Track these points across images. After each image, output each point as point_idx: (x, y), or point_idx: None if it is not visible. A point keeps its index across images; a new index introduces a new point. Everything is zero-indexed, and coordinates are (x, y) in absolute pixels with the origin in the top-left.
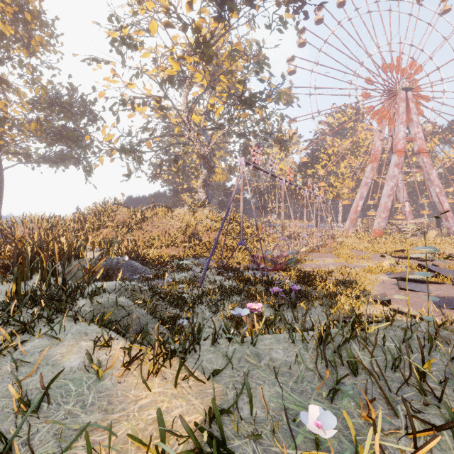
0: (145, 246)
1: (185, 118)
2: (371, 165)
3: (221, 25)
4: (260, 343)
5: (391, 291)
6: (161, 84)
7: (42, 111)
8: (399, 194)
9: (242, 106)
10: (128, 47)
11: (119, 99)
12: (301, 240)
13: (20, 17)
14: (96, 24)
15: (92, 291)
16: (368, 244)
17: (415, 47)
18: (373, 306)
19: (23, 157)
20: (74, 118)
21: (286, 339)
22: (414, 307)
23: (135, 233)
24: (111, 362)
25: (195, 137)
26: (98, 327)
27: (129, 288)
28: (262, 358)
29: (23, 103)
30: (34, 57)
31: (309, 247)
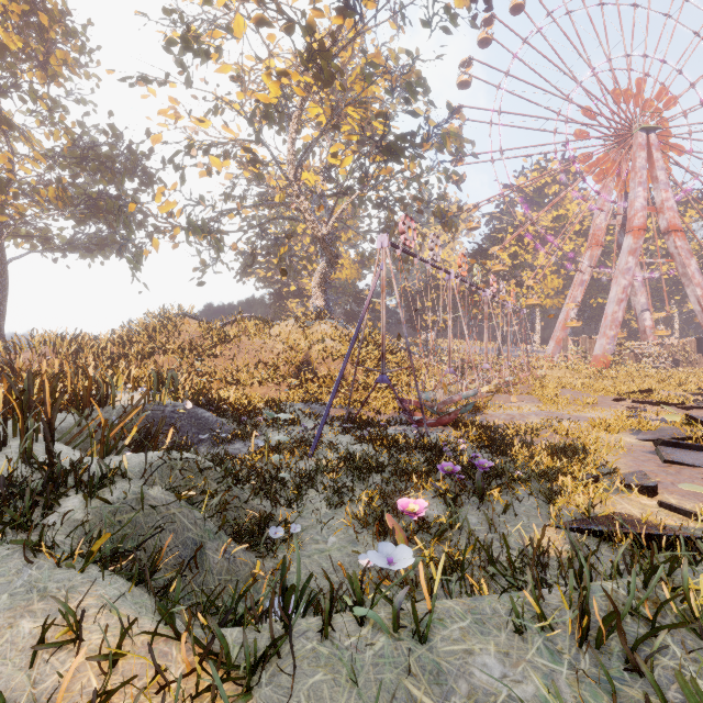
0: (225, 383)
1: (291, 176)
2: (589, 253)
3: (349, 23)
4: (440, 633)
5: (649, 465)
6: (251, 118)
7: (69, 170)
8: (634, 298)
9: (384, 155)
10: (194, 53)
11: (184, 146)
12: (480, 374)
13: (33, 21)
14: (142, 16)
15: (93, 479)
16: (587, 379)
17: (661, 61)
18: (625, 497)
19: (39, 242)
20: (118, 180)
21: (500, 617)
22: (702, 499)
23: (210, 361)
24: (64, 700)
25: (307, 208)
26: (79, 572)
27: (178, 465)
28: (451, 689)
29: (35, 156)
30: (55, 84)
31: (494, 385)
